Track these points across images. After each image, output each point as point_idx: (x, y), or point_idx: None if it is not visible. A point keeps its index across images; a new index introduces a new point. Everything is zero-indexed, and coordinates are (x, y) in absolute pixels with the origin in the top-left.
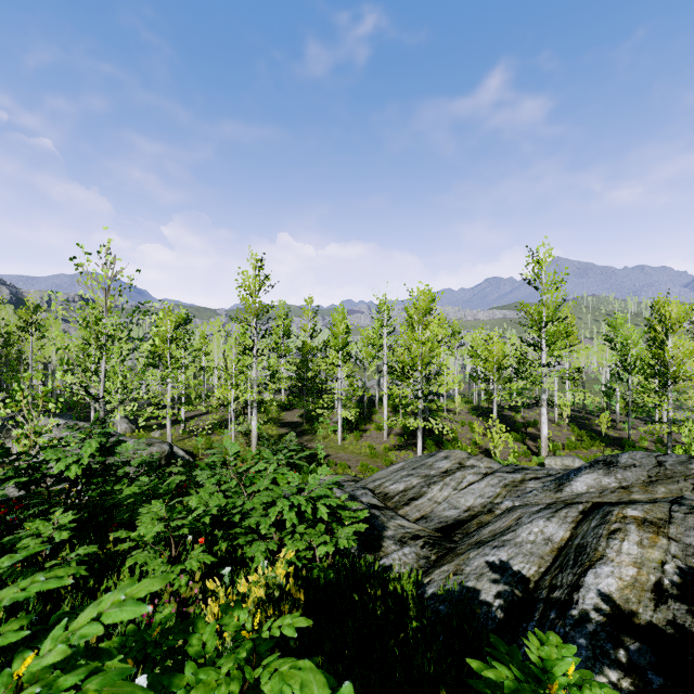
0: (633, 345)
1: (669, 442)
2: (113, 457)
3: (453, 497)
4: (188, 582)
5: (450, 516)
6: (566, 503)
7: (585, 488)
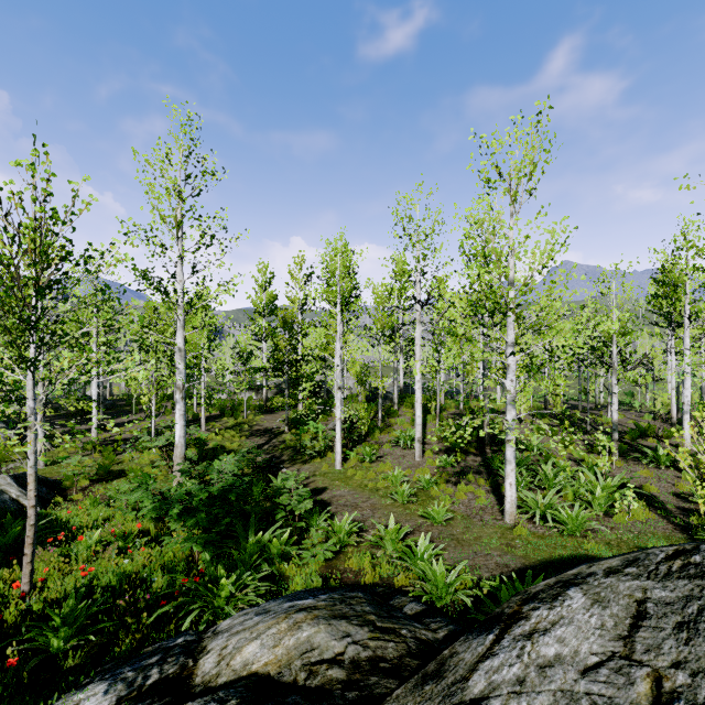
0: None
1: None
2: None
3: None
4: None
5: None
6: None
7: None
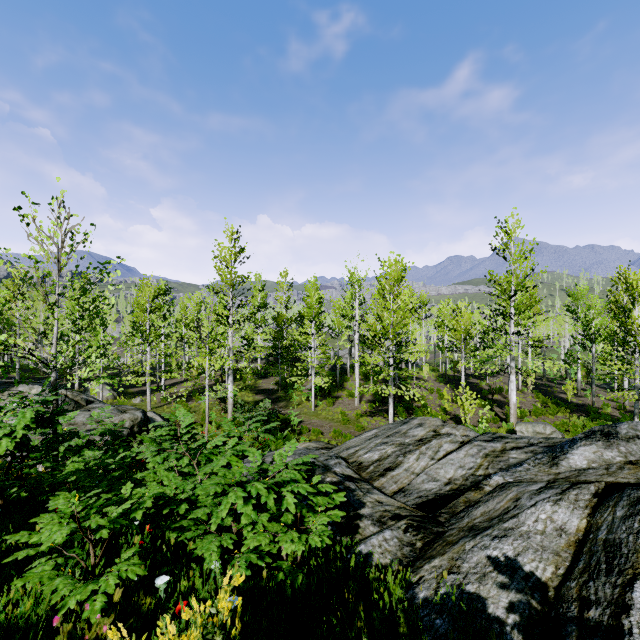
0: (597, 314)
1: (636, 409)
2: (53, 428)
3: (432, 468)
4: (104, 606)
5: (430, 490)
6: (571, 482)
7: (585, 462)
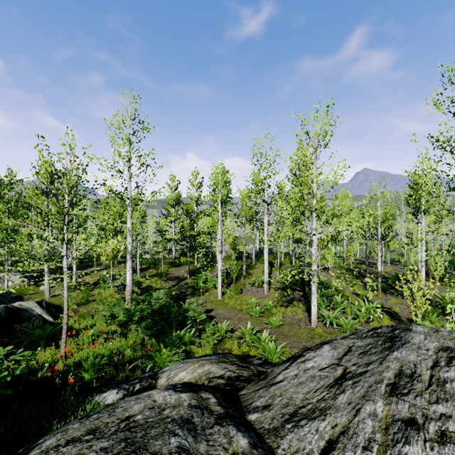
0: None
1: None
2: None
3: None
4: None
5: None
6: None
7: None
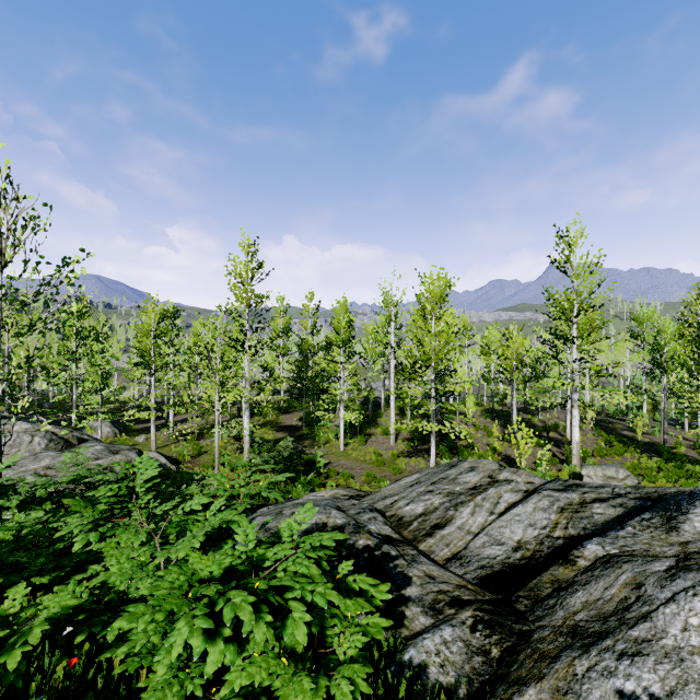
0: (670, 339)
1: None
2: None
3: (494, 526)
4: None
5: (495, 557)
6: None
7: None
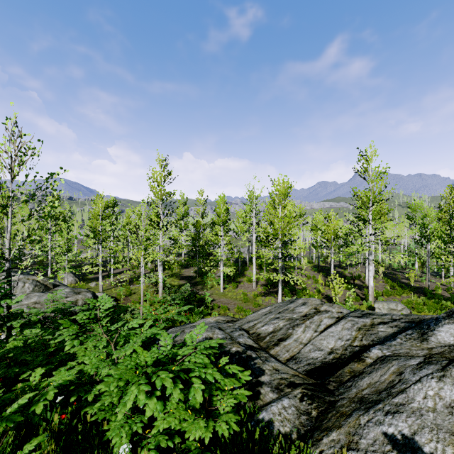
0: (432, 221)
1: None
2: None
3: (316, 339)
4: None
5: (317, 358)
6: (448, 358)
7: (452, 339)
